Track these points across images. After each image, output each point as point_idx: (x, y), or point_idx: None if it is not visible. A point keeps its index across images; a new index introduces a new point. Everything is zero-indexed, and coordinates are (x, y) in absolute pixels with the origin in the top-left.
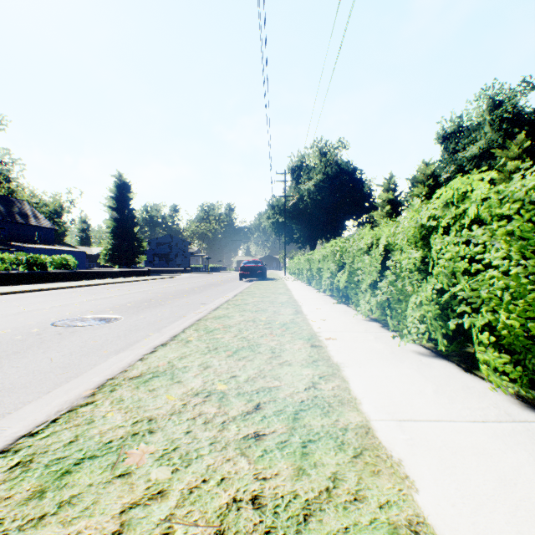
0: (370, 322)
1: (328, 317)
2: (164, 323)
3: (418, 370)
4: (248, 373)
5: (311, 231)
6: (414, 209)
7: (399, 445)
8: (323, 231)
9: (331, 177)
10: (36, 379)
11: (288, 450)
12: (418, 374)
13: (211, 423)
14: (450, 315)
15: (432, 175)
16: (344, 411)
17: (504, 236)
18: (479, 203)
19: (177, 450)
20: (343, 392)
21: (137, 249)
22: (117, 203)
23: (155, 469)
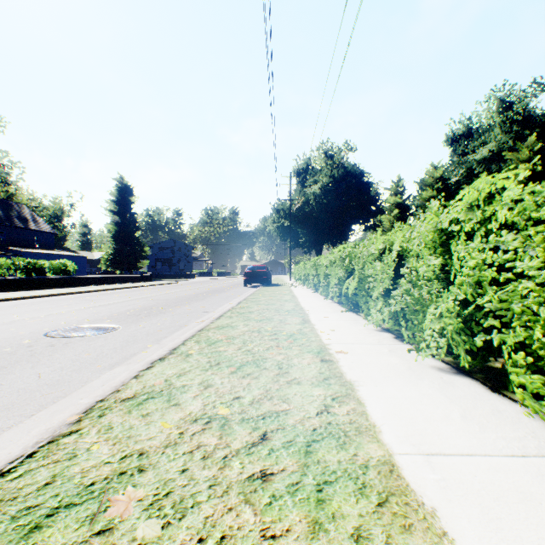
0: (382, 332)
1: (337, 327)
2: (164, 334)
3: (440, 390)
4: (253, 393)
5: (317, 236)
6: (432, 212)
7: (430, 488)
8: (329, 236)
9: (337, 180)
10: (20, 400)
11: (301, 496)
12: (441, 394)
13: (210, 458)
14: (476, 329)
15: (441, 179)
16: (363, 442)
17: (543, 243)
18: (512, 206)
19: (170, 495)
20: (360, 417)
21: (139, 254)
22: (118, 207)
23: (143, 523)
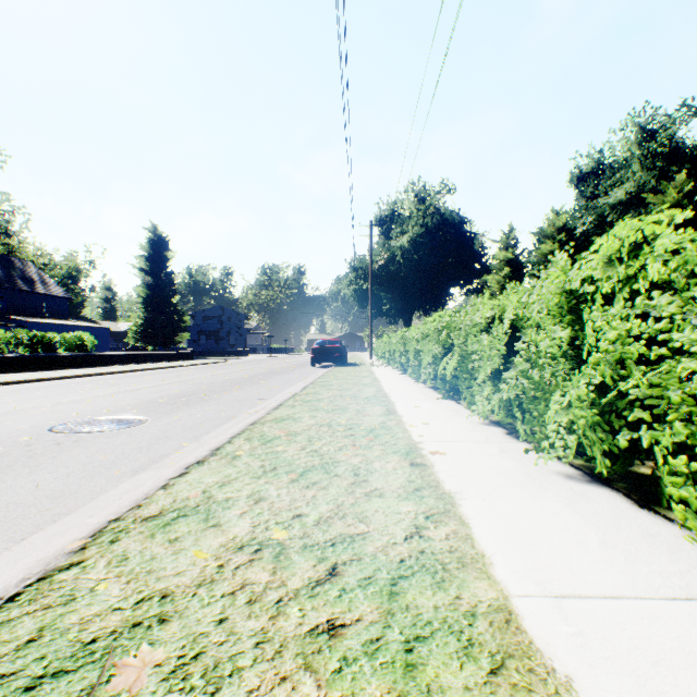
0: (491, 426)
1: (431, 419)
2: (205, 428)
3: (570, 505)
4: (320, 509)
5: (405, 302)
6: (558, 268)
7: (562, 646)
8: (420, 302)
9: (431, 230)
10: (8, 518)
11: (383, 659)
12: (571, 511)
13: (259, 602)
14: (617, 423)
15: (564, 228)
16: (468, 579)
17: None
18: (668, 257)
19: (200, 658)
20: (464, 544)
21: (177, 325)
22: (151, 264)
23: None
